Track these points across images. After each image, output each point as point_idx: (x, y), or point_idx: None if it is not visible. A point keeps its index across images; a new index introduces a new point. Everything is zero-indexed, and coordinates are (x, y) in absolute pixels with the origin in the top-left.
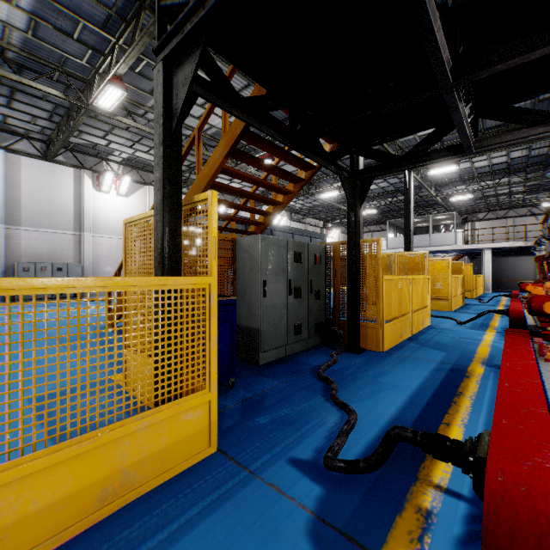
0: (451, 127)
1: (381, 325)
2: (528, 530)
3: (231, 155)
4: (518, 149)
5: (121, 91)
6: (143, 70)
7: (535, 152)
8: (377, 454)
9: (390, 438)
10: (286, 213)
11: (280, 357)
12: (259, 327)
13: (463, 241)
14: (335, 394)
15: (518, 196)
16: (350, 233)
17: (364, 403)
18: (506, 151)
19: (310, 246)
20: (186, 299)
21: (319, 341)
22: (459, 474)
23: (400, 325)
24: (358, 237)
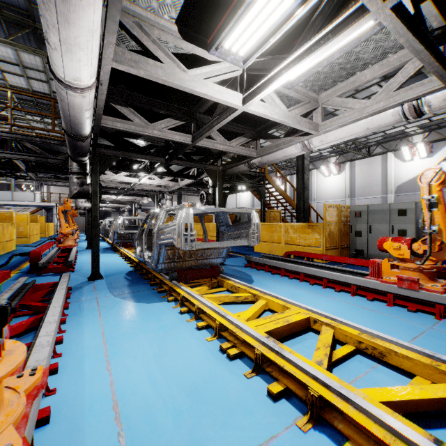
0: None
1: None
2: (36, 254)
3: None
4: None
5: None
6: None
7: None
8: (8, 261)
9: (12, 256)
10: None
11: None
12: None
13: (41, 200)
14: None
15: None
16: None
17: None
18: None
19: None
20: None
21: None
22: (28, 266)
23: (0, 247)
24: None
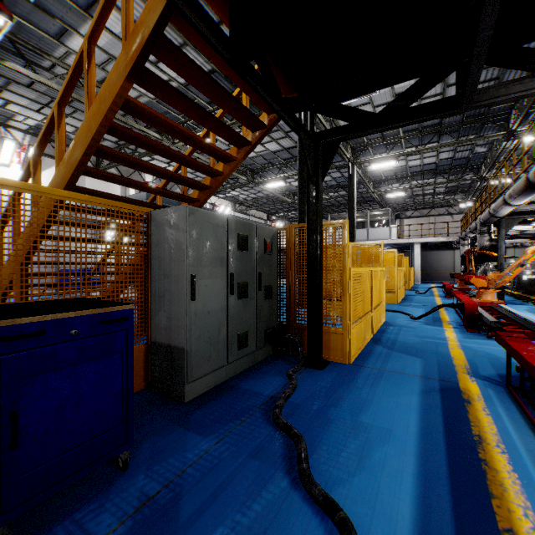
0: (442, 75)
1: (347, 330)
2: None
3: (140, 82)
4: (447, 151)
5: (3, 18)
6: (41, 2)
7: (460, 155)
8: None
9: None
10: (230, 204)
11: (217, 383)
12: (183, 346)
13: (397, 236)
14: (308, 473)
15: (440, 196)
16: (310, 212)
17: (357, 484)
18: (437, 152)
19: (259, 228)
20: (1, 318)
21: (269, 352)
22: None
23: (363, 326)
24: (321, 218)
